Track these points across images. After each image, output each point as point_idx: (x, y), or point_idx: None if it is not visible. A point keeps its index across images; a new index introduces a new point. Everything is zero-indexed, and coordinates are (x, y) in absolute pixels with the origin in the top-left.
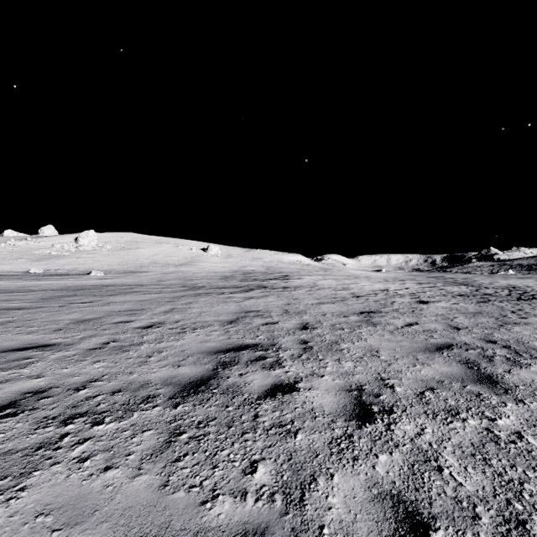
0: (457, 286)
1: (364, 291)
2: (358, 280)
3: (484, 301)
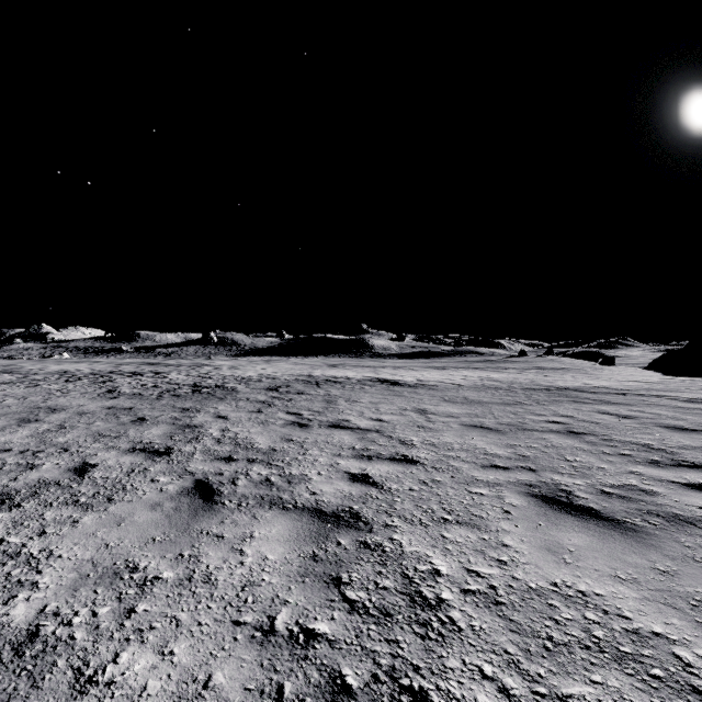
0: None
1: None
2: None
3: (34, 386)
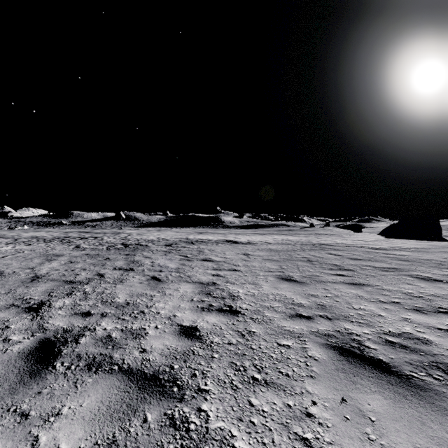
0: None
1: None
2: None
3: (29, 244)
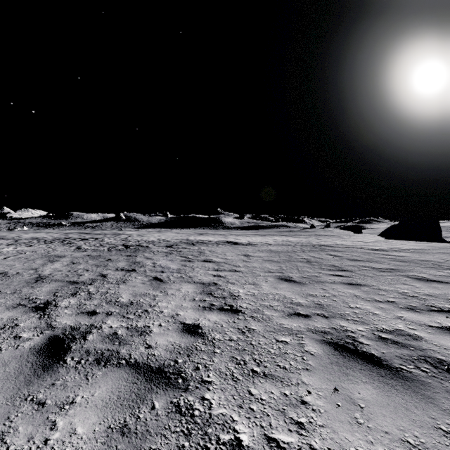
0: None
1: None
2: None
3: (30, 246)
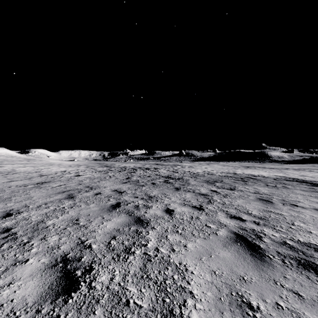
0: (103, 167)
1: (50, 172)
2: (51, 166)
3: (105, 173)
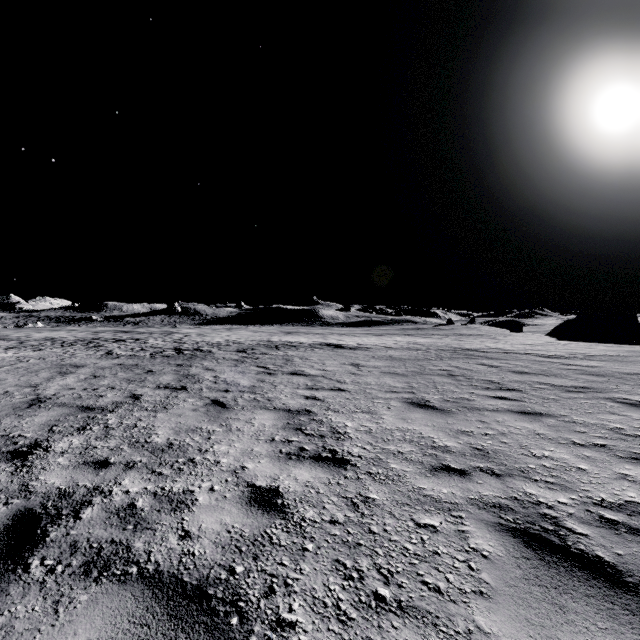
0: None
1: None
2: None
3: (39, 350)
